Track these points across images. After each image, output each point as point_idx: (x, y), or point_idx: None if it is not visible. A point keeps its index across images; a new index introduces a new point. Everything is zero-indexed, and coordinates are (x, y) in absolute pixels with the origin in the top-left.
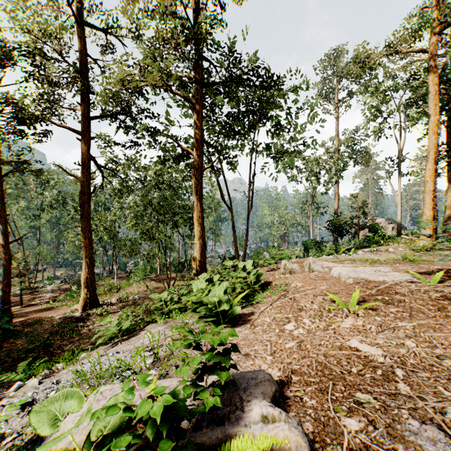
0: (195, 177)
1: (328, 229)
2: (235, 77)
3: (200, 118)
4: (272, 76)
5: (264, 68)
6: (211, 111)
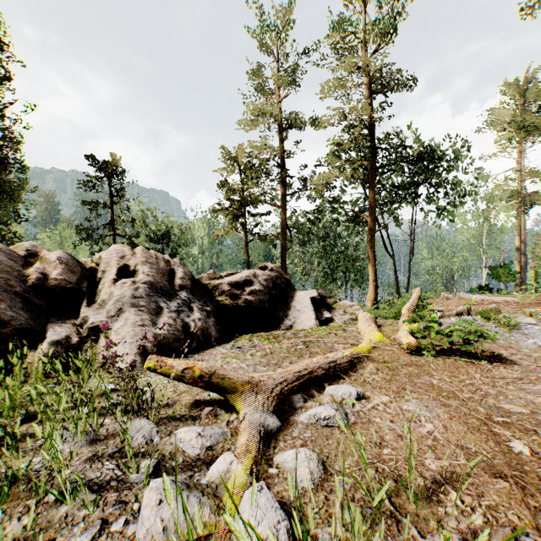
0: (370, 236)
1: (491, 275)
2: (402, 160)
3: (374, 193)
4: (434, 158)
5: (427, 153)
6: (381, 185)
